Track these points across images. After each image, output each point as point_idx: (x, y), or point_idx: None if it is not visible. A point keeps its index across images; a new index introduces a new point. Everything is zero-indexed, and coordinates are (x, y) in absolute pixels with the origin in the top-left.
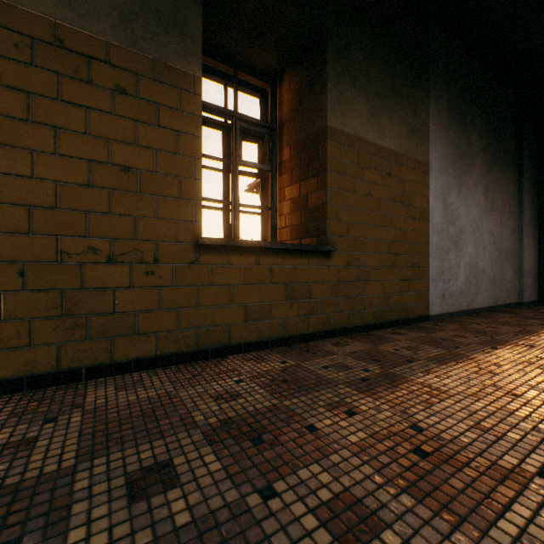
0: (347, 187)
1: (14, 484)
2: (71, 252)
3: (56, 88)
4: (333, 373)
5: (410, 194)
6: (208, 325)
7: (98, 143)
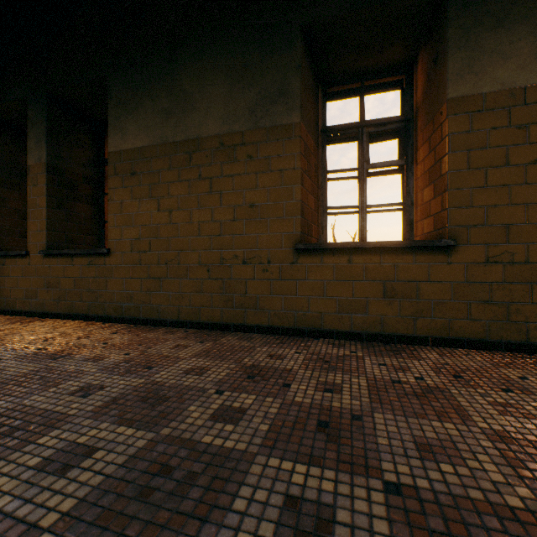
0: (485, 162)
1: (170, 356)
2: (227, 258)
3: (221, 171)
4: (378, 370)
5: None
6: (305, 310)
7: (238, 194)
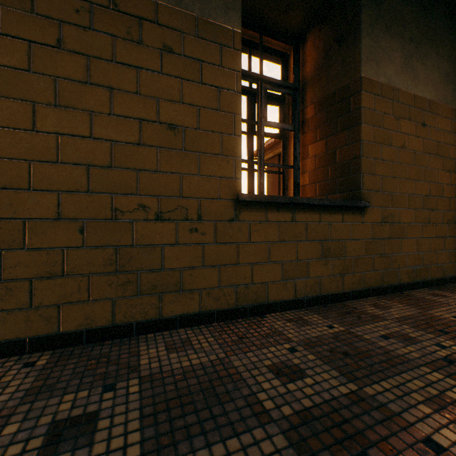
0: (381, 139)
1: None
2: (124, 209)
3: (111, 50)
4: (399, 347)
5: (445, 145)
6: (247, 282)
7: (147, 102)
